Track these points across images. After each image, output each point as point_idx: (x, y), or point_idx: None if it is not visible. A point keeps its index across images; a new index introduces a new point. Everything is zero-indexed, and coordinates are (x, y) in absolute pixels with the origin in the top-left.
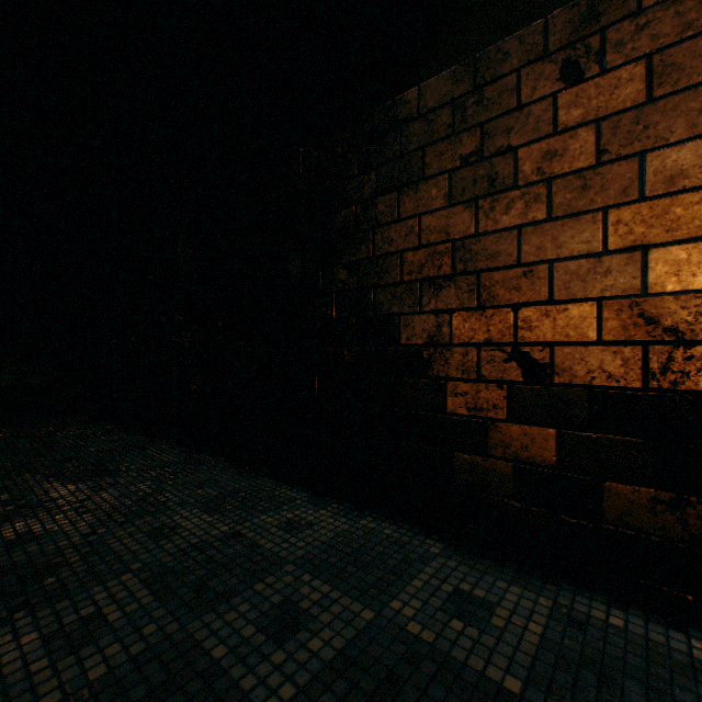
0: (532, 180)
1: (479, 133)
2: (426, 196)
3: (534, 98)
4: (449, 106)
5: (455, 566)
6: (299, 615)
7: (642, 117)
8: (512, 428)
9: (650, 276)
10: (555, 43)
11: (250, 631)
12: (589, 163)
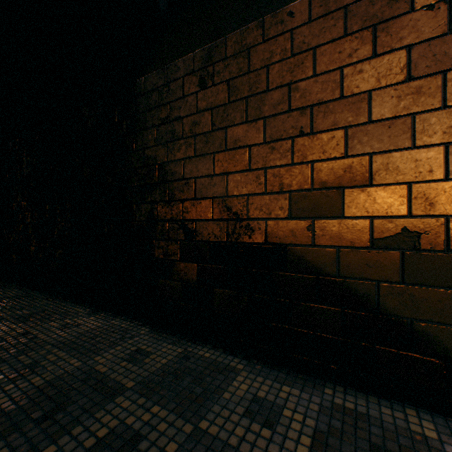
0: (189, 135)
1: (169, 107)
2: (147, 139)
3: (189, 93)
4: (156, 91)
5: (148, 338)
6: (37, 368)
7: (226, 110)
8: (181, 264)
9: (229, 188)
10: (197, 66)
11: (1, 377)
12: (209, 130)
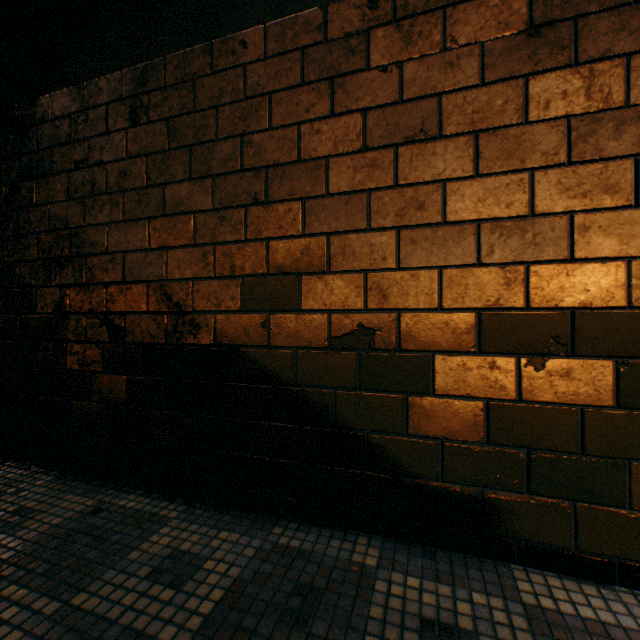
0: (115, 190)
1: (87, 146)
2: (55, 189)
3: (116, 129)
4: (69, 118)
5: (45, 491)
6: None
7: (166, 160)
8: (105, 377)
9: (170, 268)
10: (127, 92)
11: None
12: (143, 185)
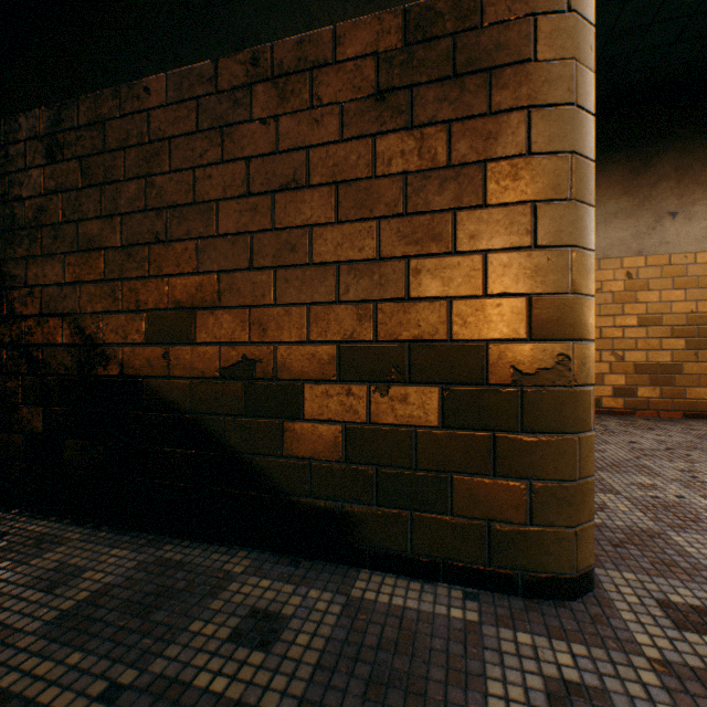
0: (34, 225)
1: (8, 180)
2: None
3: (35, 165)
4: None
5: None
6: None
7: (80, 197)
8: (25, 408)
9: (83, 302)
10: (44, 130)
11: None
12: (59, 221)
